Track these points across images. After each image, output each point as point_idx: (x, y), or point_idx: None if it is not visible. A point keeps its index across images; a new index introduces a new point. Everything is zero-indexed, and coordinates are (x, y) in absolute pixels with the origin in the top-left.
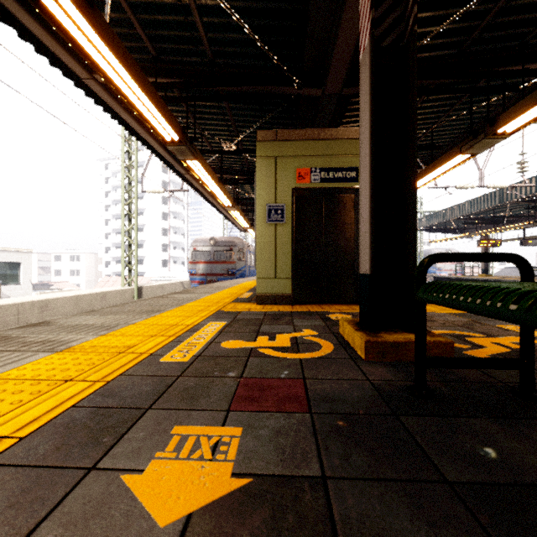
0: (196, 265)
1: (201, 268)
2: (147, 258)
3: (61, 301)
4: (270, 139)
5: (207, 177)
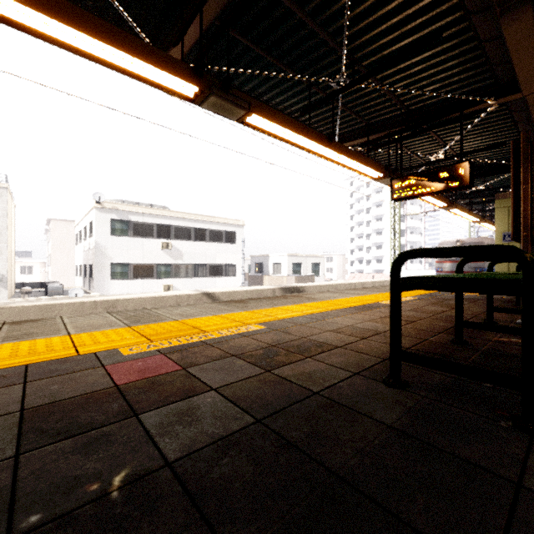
0: (442, 264)
1: (447, 266)
2: (385, 258)
3: (367, 284)
4: (504, 198)
5: (460, 212)
